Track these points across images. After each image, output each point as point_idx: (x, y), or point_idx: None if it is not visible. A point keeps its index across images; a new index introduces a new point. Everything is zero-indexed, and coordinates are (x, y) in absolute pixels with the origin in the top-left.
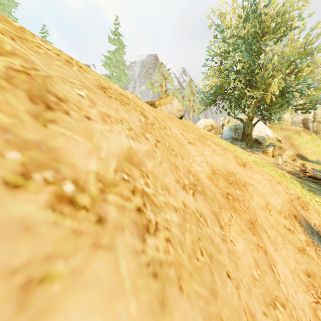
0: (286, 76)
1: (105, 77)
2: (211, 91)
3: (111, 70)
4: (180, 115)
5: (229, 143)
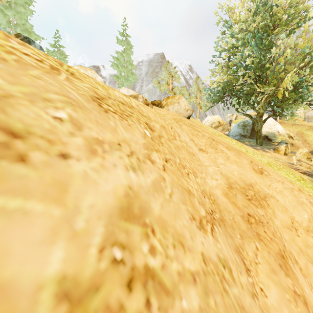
0: (300, 70)
1: (113, 77)
2: (219, 88)
3: (119, 70)
4: (188, 114)
5: (240, 143)
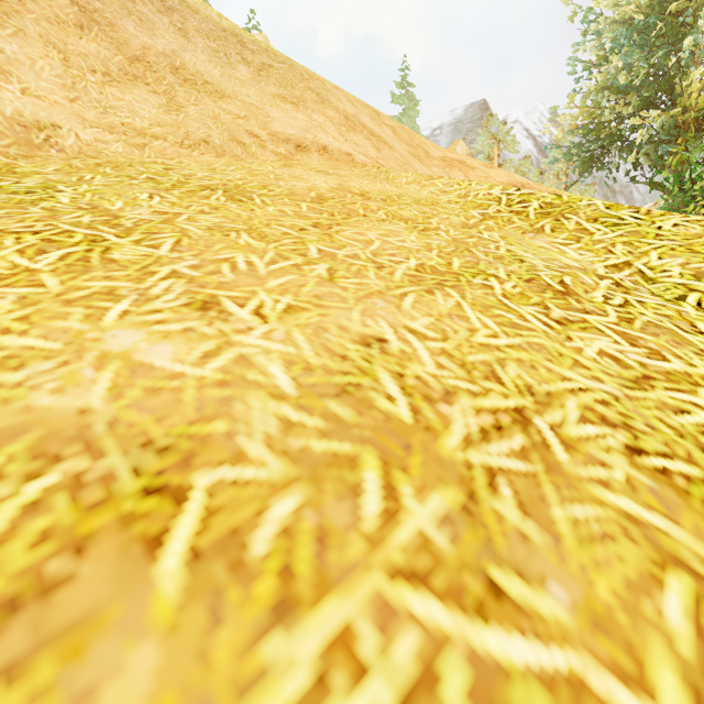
0: None
1: None
2: (571, 137)
3: None
4: None
5: None
